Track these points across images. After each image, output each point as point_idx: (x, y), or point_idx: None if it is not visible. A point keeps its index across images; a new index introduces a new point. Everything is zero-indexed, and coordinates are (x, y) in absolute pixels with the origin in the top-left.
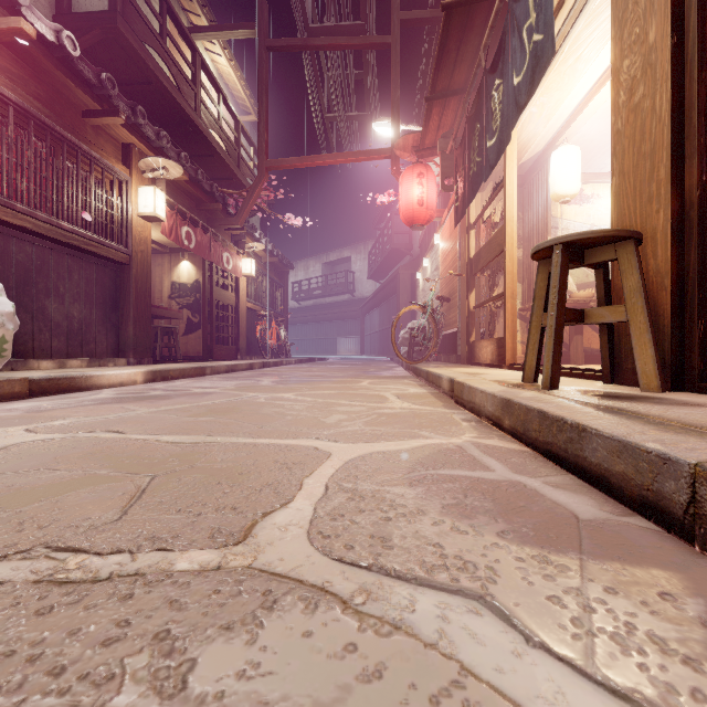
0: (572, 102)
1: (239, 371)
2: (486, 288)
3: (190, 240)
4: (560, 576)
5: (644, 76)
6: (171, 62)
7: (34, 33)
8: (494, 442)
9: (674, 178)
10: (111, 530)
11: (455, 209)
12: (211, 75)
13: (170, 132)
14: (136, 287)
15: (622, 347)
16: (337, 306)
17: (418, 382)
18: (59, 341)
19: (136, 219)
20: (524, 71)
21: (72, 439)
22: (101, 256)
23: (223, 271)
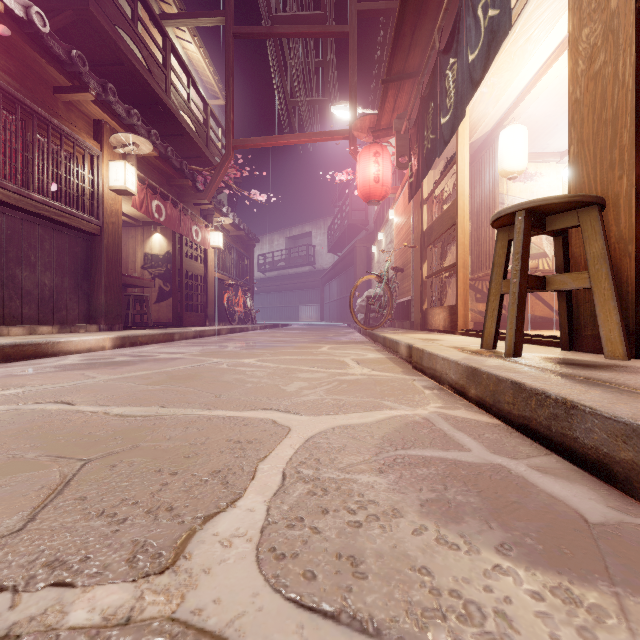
0: (520, 83)
1: (206, 337)
2: (438, 259)
3: (160, 213)
4: (601, 629)
5: (605, 43)
6: (142, 45)
7: (2, 7)
8: (461, 413)
9: (638, 143)
10: (3, 549)
11: (409, 185)
12: (181, 60)
13: (142, 112)
14: (107, 257)
15: (581, 314)
16: (299, 277)
17: (375, 347)
18: (29, 308)
19: (107, 192)
20: (479, 47)
21: (14, 411)
22: (72, 227)
23: (193, 243)
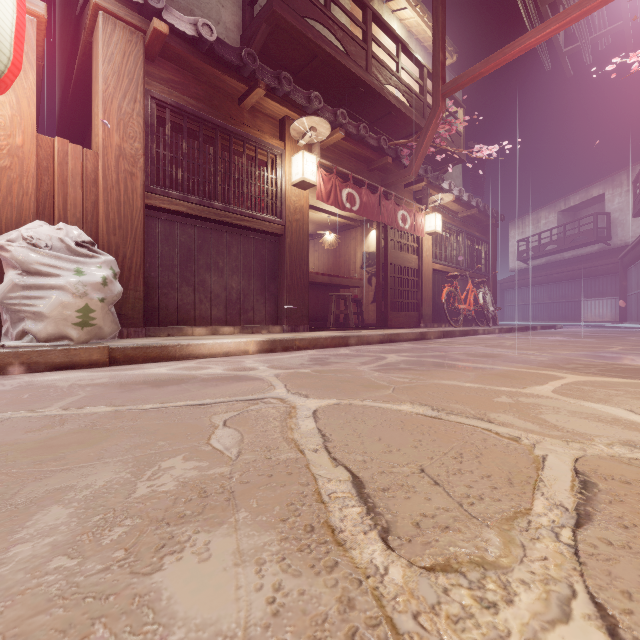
0: None
1: (402, 341)
2: None
3: (353, 202)
4: None
5: None
6: (337, 27)
7: (167, 29)
8: None
9: None
10: None
11: None
12: (385, 26)
13: (347, 104)
14: (290, 256)
15: None
16: (580, 261)
17: None
18: (218, 310)
19: (290, 189)
20: None
21: None
22: (255, 230)
23: (401, 232)
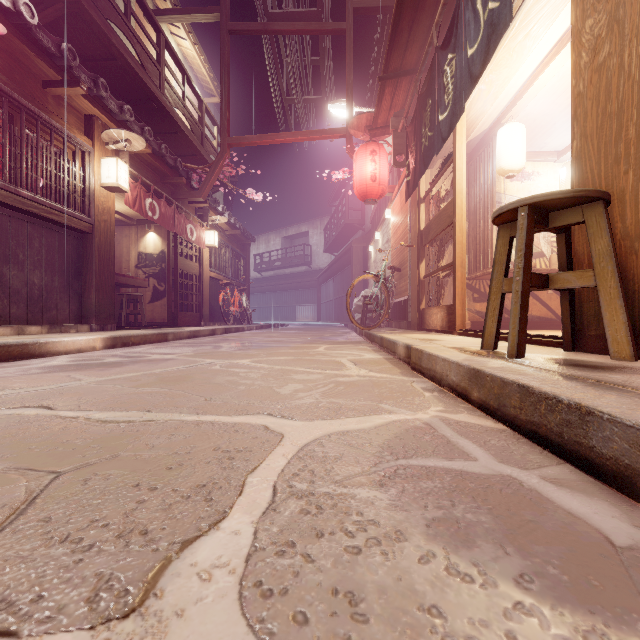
0: (519, 80)
1: (201, 337)
2: (435, 259)
3: (154, 211)
4: None
5: (610, 34)
6: (136, 40)
7: None
8: (464, 417)
9: None
10: None
11: (407, 183)
12: (175, 56)
13: (136, 108)
14: (99, 256)
15: (584, 313)
16: (295, 277)
17: (372, 348)
18: (18, 308)
19: (99, 189)
20: (478, 41)
21: None
22: (62, 225)
23: (187, 242)
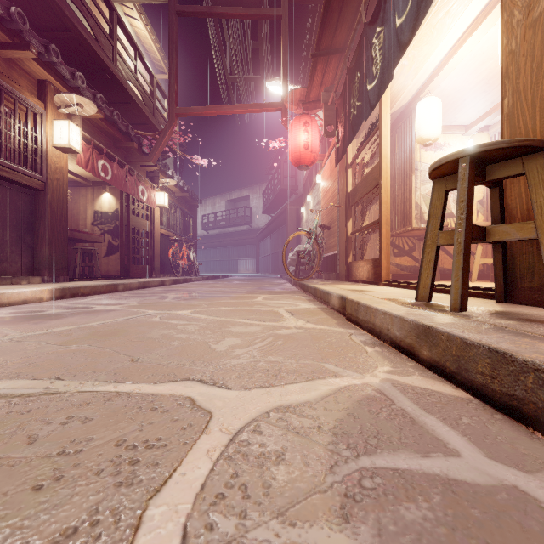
0: (436, 58)
1: (151, 287)
2: (361, 218)
3: (106, 172)
4: None
5: None
6: (89, 15)
7: None
8: (418, 381)
9: None
10: None
11: (336, 150)
12: (128, 33)
13: (90, 79)
14: (51, 212)
15: (517, 266)
16: (238, 234)
17: (306, 297)
18: None
19: (51, 149)
20: (407, 11)
21: None
22: (13, 181)
23: (139, 201)
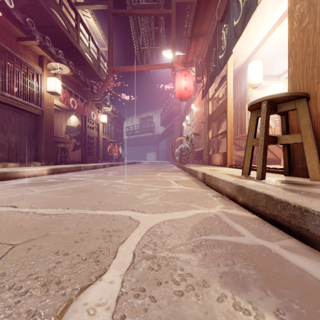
0: (259, 39)
1: (98, 168)
2: (216, 129)
3: (74, 104)
4: None
5: (309, 12)
6: (65, 18)
7: None
8: (235, 211)
9: None
10: None
11: (202, 91)
12: (85, 26)
13: (65, 52)
14: (46, 127)
15: (295, 156)
16: (146, 138)
17: (185, 174)
18: (3, 154)
19: (46, 93)
20: (239, 17)
21: None
22: (26, 111)
23: (91, 120)
